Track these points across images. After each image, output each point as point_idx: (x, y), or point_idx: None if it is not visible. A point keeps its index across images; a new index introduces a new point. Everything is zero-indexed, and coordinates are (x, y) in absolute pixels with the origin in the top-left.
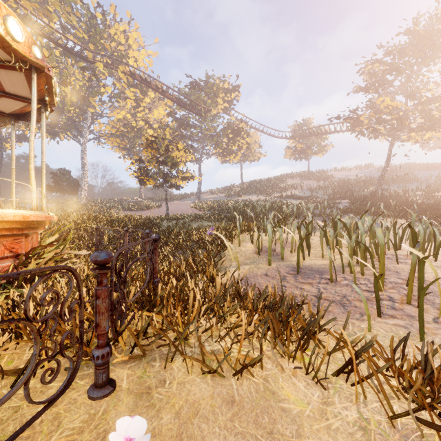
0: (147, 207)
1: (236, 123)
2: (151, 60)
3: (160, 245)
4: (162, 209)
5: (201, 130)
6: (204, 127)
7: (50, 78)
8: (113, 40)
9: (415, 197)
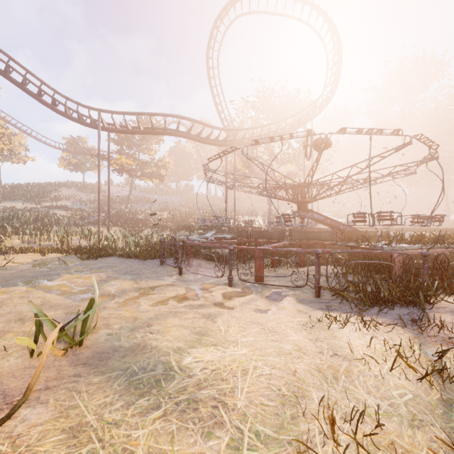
0: None
1: None
2: None
3: None
4: None
5: None
6: None
7: None
8: None
9: (143, 214)
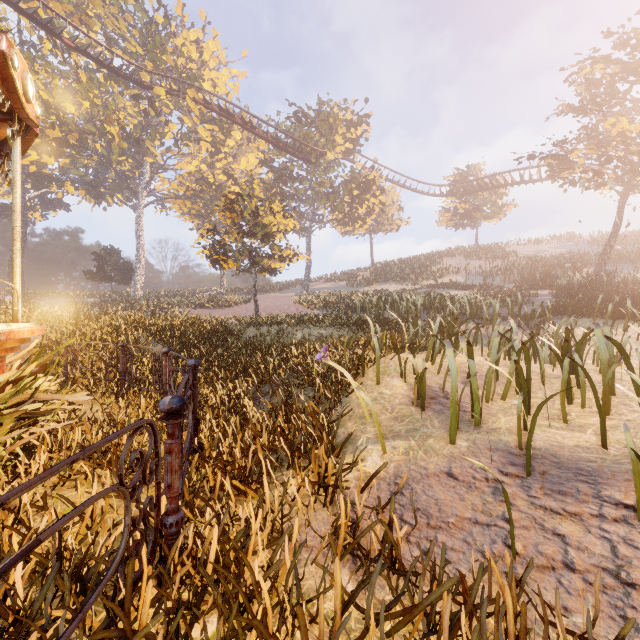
0: (228, 302)
1: (363, 173)
2: (236, 84)
3: (236, 373)
4: (250, 306)
5: (310, 185)
6: (316, 179)
7: (3, 57)
8: (180, 54)
9: None
